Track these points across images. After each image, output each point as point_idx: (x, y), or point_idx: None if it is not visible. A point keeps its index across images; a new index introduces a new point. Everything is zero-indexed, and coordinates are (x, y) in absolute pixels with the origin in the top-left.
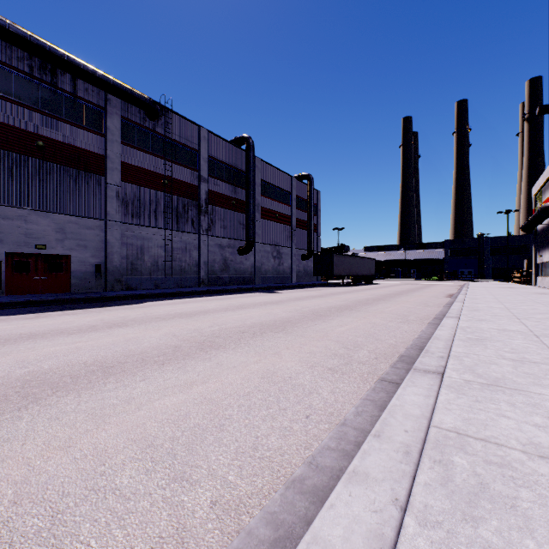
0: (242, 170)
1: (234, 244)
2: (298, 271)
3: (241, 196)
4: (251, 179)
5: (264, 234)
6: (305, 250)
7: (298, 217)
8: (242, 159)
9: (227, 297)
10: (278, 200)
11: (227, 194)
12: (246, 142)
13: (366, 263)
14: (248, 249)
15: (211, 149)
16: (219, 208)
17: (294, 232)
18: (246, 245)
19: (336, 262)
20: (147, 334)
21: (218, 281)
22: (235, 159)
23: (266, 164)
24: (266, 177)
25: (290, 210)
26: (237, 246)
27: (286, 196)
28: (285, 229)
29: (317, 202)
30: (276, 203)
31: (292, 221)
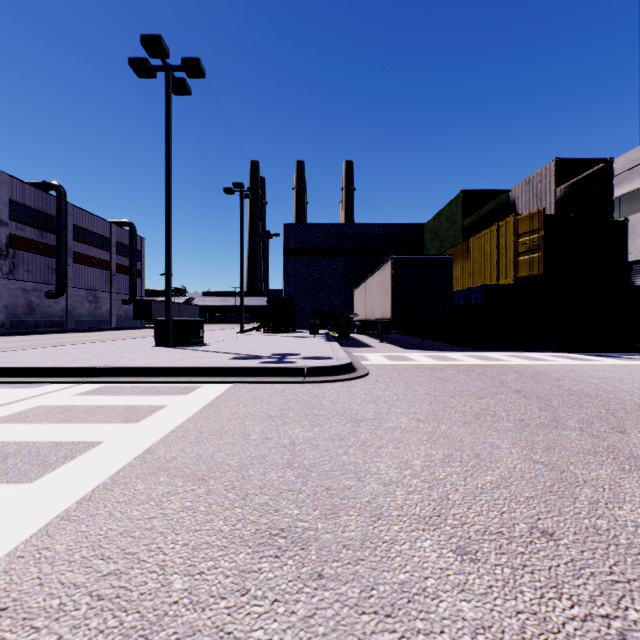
0: (51, 215)
1: (42, 288)
2: (120, 315)
3: (50, 241)
4: (64, 227)
5: (78, 279)
6: (128, 295)
7: (118, 262)
8: (51, 204)
9: (46, 335)
10: (95, 245)
11: (33, 238)
12: (57, 191)
13: (190, 309)
14: (59, 293)
15: (13, 193)
16: (23, 252)
17: (114, 277)
18: (57, 290)
19: (157, 307)
20: (21, 343)
21: (22, 325)
22: (43, 203)
23: (80, 209)
24: (80, 223)
25: (109, 256)
26: (45, 290)
27: (104, 242)
28: (103, 274)
29: (142, 249)
30: (93, 248)
31: (111, 267)
